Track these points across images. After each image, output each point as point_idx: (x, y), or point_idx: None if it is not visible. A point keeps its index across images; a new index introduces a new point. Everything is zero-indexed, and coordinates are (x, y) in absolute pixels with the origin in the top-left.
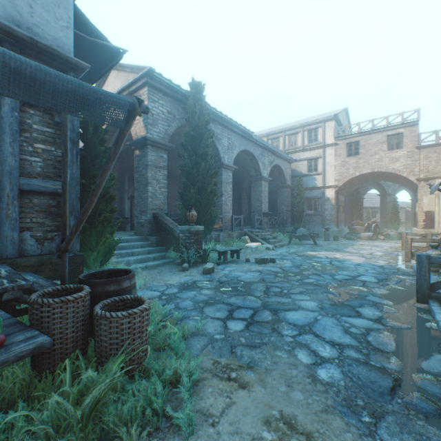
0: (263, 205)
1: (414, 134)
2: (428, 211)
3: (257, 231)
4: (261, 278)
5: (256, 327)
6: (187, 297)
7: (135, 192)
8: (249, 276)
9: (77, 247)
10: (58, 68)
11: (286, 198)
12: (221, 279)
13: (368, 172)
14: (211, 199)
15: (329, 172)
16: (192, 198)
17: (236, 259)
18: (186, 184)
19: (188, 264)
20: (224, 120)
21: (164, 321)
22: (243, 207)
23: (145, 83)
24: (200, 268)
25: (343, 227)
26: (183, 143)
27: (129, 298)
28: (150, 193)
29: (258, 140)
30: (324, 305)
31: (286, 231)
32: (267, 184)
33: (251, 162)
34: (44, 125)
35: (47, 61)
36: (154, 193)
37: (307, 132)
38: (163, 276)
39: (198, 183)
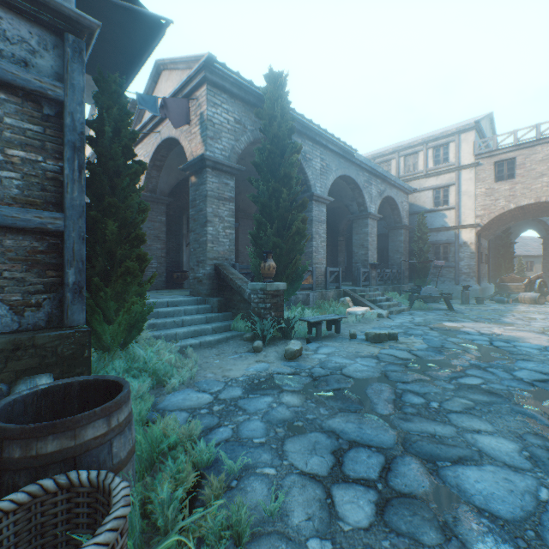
0: (370, 253)
1: None
2: None
3: (362, 289)
4: (382, 372)
5: (402, 517)
6: (256, 410)
7: (190, 235)
8: (361, 367)
9: (80, 317)
10: (49, 27)
11: (401, 244)
12: (314, 371)
13: (530, 203)
14: (296, 243)
15: (467, 205)
16: (269, 241)
17: (335, 332)
18: (260, 221)
19: (262, 340)
20: (315, 132)
21: (204, 477)
22: (340, 257)
23: (203, 80)
24: (280, 348)
25: (486, 283)
26: (256, 162)
27: (85, 482)
28: (210, 236)
29: (362, 161)
30: (536, 452)
31: (403, 289)
32: (375, 223)
33: (352, 194)
34: (24, 118)
35: (29, 14)
36: (215, 236)
37: (432, 150)
38: (223, 361)
39: (278, 220)
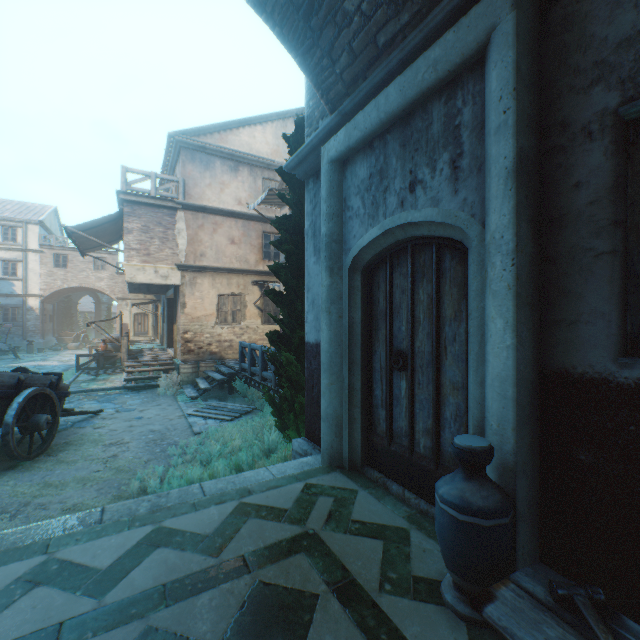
0: None
1: (116, 262)
2: (125, 324)
3: None
4: None
5: None
6: None
7: None
8: None
9: None
10: None
11: None
12: None
13: (78, 286)
14: None
15: (34, 280)
16: None
17: None
18: None
19: None
20: None
21: None
22: None
23: None
24: None
25: (52, 337)
26: None
27: None
28: None
29: None
30: None
31: None
32: None
33: None
34: None
35: None
36: None
37: (3, 228)
38: None
39: None
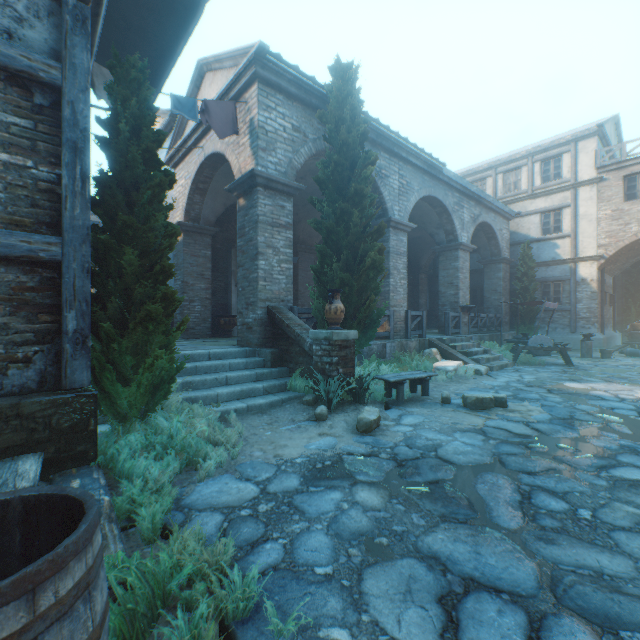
0: (461, 293)
1: None
2: None
3: (452, 338)
4: (494, 456)
5: None
6: (319, 513)
7: (238, 271)
8: (463, 447)
9: (84, 377)
10: None
11: (500, 281)
12: (398, 451)
13: None
14: (371, 280)
15: (586, 232)
16: (336, 278)
17: (420, 394)
18: (324, 252)
19: (327, 405)
20: (392, 142)
21: None
22: (421, 298)
23: (253, 77)
24: (350, 416)
25: (611, 331)
26: (319, 178)
27: None
28: (262, 272)
29: (452, 178)
30: None
31: (503, 338)
32: (467, 256)
33: (438, 219)
34: (7, 109)
35: None
36: (268, 272)
37: (540, 164)
38: (276, 433)
39: (347, 250)
